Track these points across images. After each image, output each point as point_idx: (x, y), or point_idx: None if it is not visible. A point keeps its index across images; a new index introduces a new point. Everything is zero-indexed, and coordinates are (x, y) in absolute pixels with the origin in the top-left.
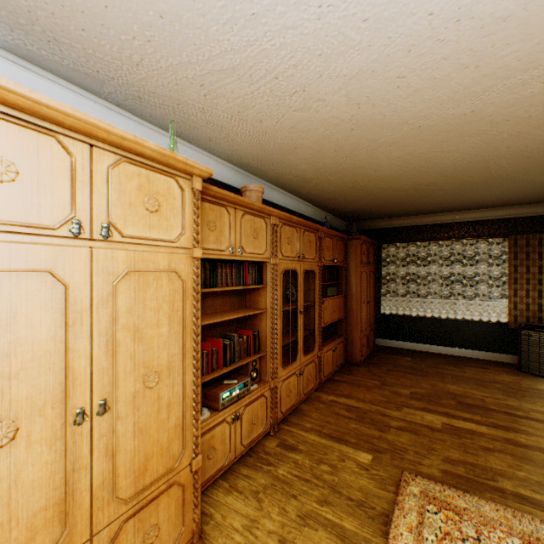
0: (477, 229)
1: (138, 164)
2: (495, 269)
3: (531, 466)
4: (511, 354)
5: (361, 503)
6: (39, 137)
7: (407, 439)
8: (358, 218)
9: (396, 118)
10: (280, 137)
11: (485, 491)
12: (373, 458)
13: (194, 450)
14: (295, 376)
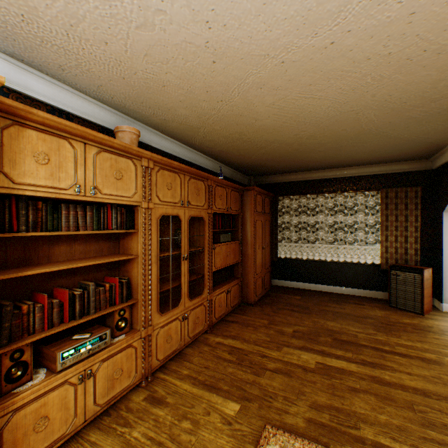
0: (356, 183)
1: None
2: (370, 218)
3: (393, 407)
4: (383, 291)
5: None
6: None
7: (280, 383)
8: (257, 173)
9: (255, 47)
10: (139, 68)
11: (346, 443)
12: (240, 409)
13: None
14: (178, 322)
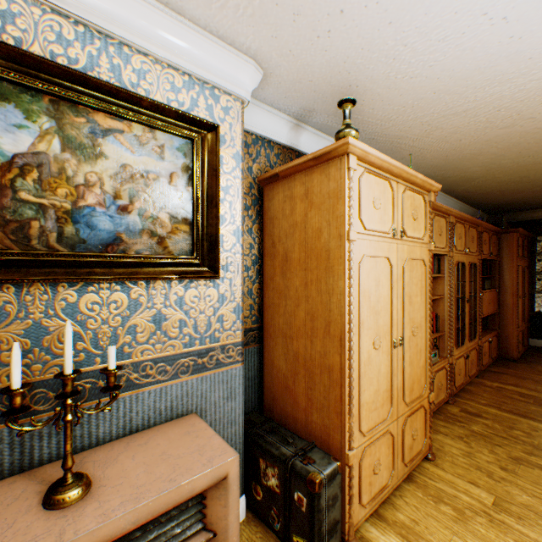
0: None
1: (411, 189)
2: None
3: None
4: None
5: None
6: (384, 182)
7: None
8: (504, 211)
9: None
10: (469, 149)
11: None
12: None
13: (429, 388)
14: (462, 359)
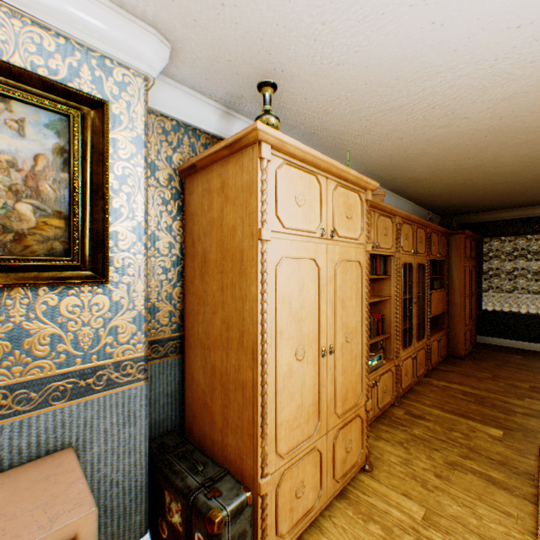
0: None
1: (344, 186)
2: None
3: None
4: None
5: (502, 463)
6: (310, 177)
7: (537, 424)
8: (455, 213)
9: (535, 123)
10: (411, 149)
11: None
12: (504, 433)
13: (366, 395)
14: (410, 359)
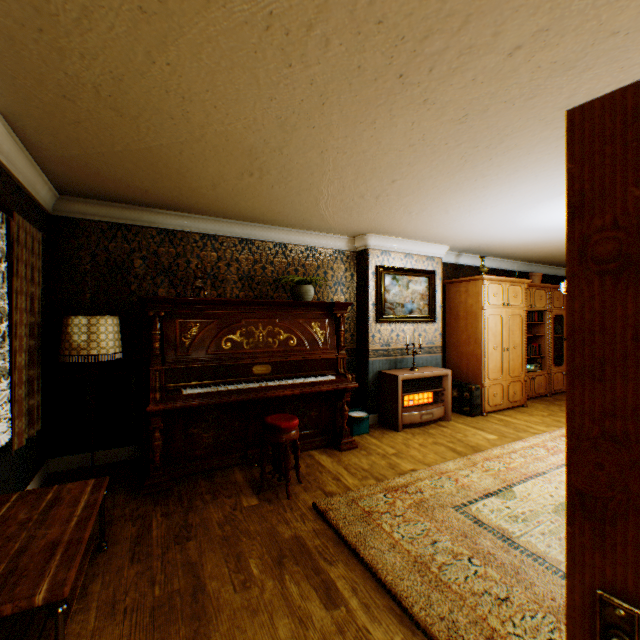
0: None
1: (512, 285)
2: None
3: None
4: None
5: None
6: (498, 285)
7: None
8: None
9: None
10: (554, 254)
11: None
12: None
13: (524, 374)
14: (560, 374)
